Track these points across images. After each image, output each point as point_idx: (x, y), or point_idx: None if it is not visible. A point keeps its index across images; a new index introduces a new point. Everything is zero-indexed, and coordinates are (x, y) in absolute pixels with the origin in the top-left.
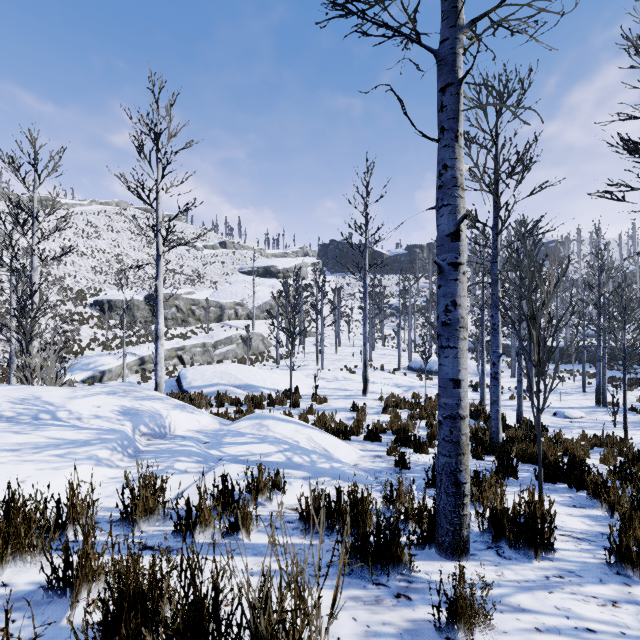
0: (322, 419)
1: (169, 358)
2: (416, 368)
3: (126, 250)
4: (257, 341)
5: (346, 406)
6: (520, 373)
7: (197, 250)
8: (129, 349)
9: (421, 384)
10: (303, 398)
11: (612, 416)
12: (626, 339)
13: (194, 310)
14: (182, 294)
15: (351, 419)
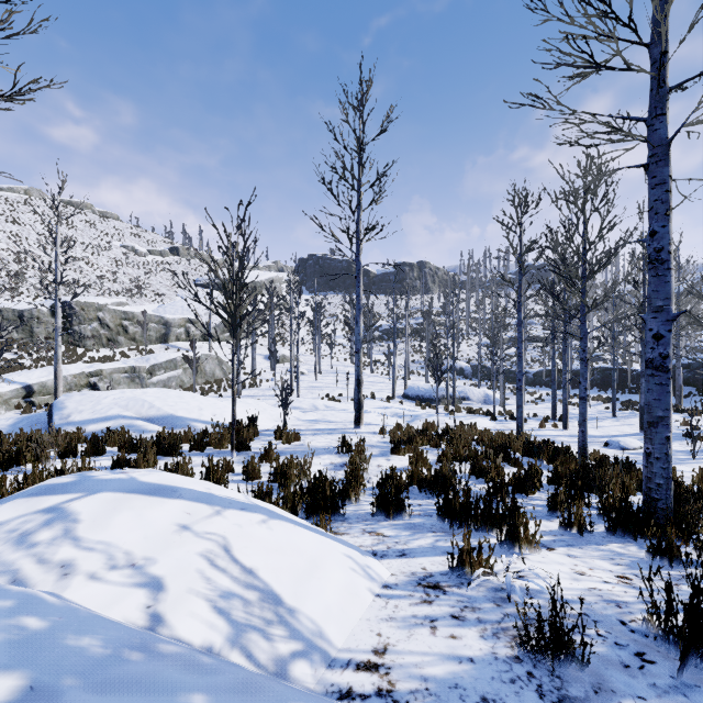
0: (285, 472)
1: (76, 387)
2: (413, 396)
3: (33, 248)
4: (212, 366)
5: (330, 445)
6: (584, 386)
7: (139, 255)
8: (11, 375)
9: (427, 413)
10: (262, 435)
11: (690, 444)
12: (679, 347)
13: (126, 326)
14: (109, 304)
15: (340, 467)
